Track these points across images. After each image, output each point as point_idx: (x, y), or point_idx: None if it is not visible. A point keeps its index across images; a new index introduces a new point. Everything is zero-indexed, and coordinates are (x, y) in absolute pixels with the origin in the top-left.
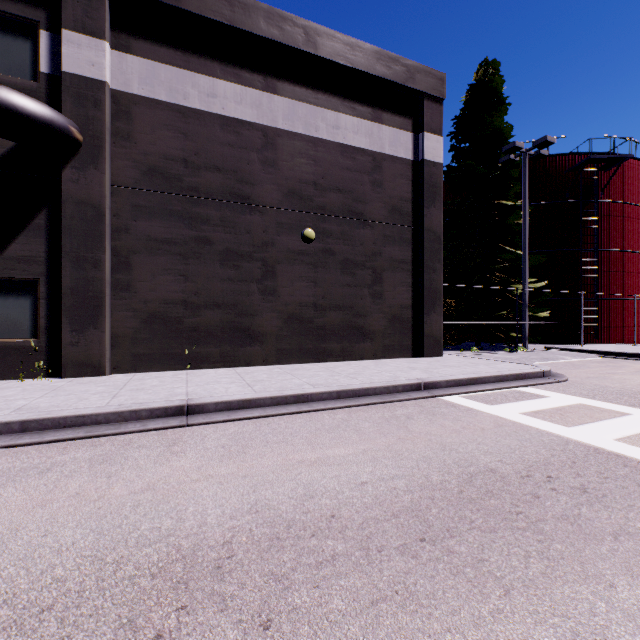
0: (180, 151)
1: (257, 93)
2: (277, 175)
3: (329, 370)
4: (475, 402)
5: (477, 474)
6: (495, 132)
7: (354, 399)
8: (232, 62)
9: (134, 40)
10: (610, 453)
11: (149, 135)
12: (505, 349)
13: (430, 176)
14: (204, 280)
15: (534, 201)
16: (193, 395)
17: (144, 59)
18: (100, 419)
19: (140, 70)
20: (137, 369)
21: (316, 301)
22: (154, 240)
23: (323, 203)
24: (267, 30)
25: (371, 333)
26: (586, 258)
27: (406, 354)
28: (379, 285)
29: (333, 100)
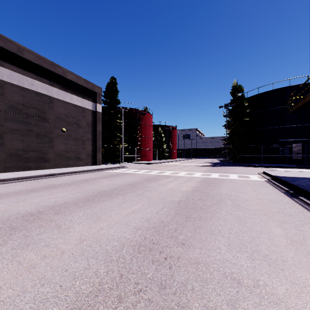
0: (22, 101)
1: (47, 86)
2: (54, 111)
3: (74, 168)
4: (110, 171)
5: (111, 175)
6: (115, 100)
7: (86, 172)
8: (39, 75)
9: (5, 63)
10: (127, 172)
11: (10, 95)
12: (117, 163)
13: (98, 115)
14: (30, 142)
15: (126, 120)
16: (48, 173)
17: (9, 70)
18: (34, 177)
19: (7, 73)
20: (6, 171)
21: (66, 149)
22: (12, 129)
23: (68, 121)
24: (52, 68)
25: (82, 159)
26: (138, 138)
27: (92, 165)
28: (84, 145)
29: (71, 91)
